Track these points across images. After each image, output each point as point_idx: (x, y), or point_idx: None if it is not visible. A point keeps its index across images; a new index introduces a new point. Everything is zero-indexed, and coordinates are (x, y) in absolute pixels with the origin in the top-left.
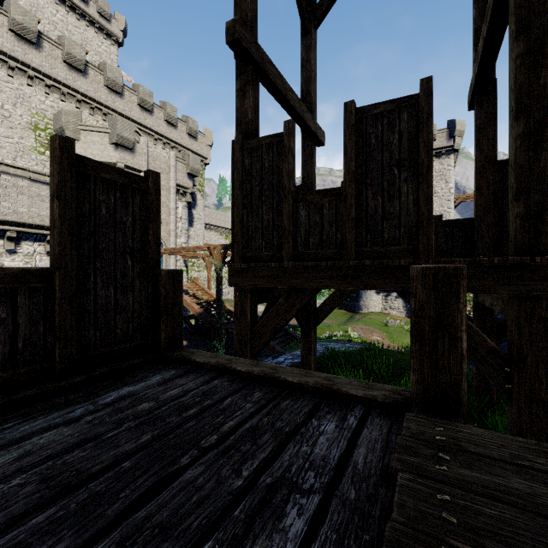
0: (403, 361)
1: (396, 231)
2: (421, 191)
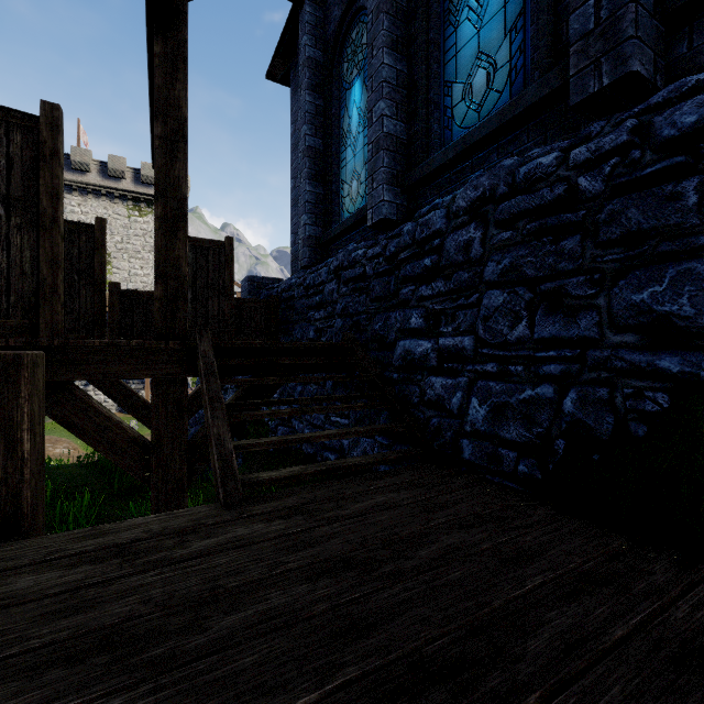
0: (79, 476)
1: (3, 297)
2: (43, 249)
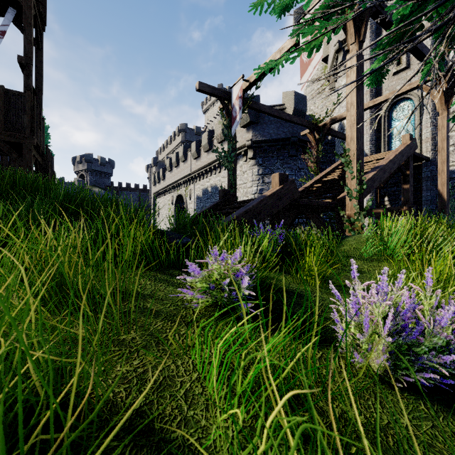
0: None
1: None
2: None
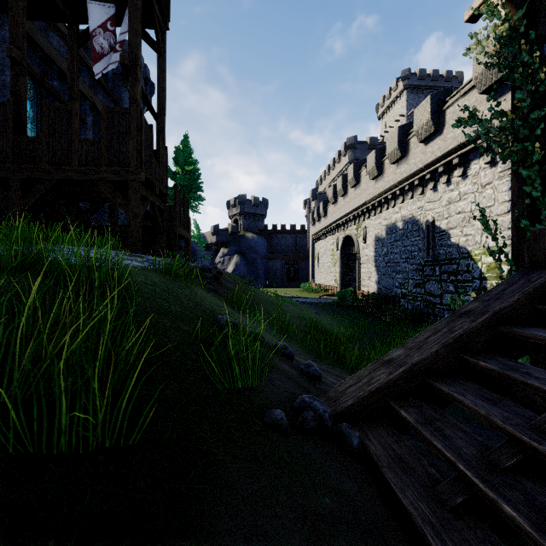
0: None
1: None
2: None
